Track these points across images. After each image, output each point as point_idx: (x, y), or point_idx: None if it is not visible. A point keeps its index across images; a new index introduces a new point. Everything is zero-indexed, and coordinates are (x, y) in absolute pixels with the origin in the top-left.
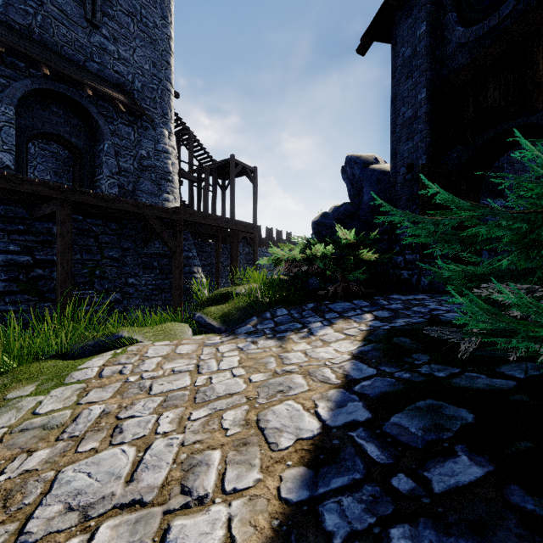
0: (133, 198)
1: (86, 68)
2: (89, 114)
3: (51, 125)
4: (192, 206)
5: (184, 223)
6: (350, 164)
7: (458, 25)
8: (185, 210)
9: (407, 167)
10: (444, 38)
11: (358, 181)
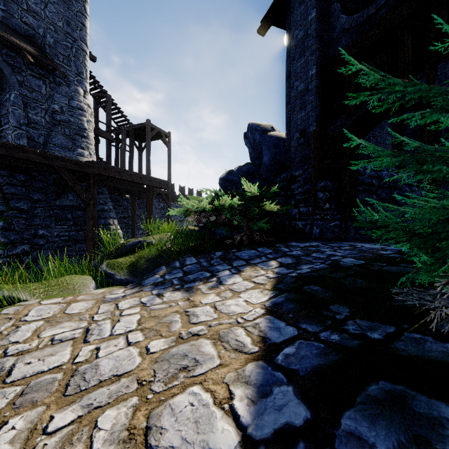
0: (45, 150)
1: None
2: None
3: None
4: (109, 164)
5: (100, 178)
6: (252, 130)
7: (342, 14)
8: (99, 165)
9: (300, 133)
10: (330, 24)
11: (258, 145)
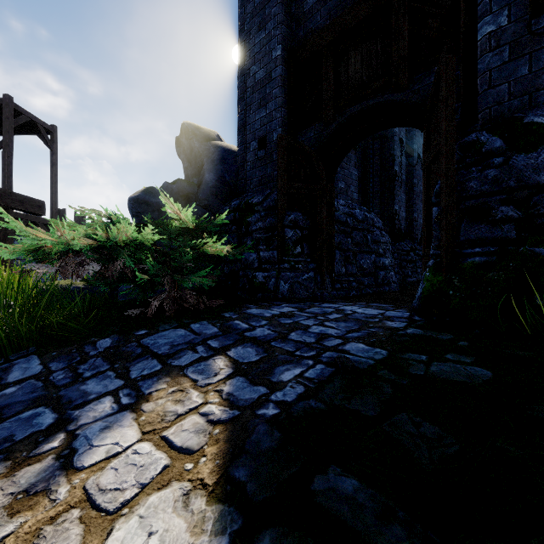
0: None
1: None
2: None
3: None
4: None
5: None
6: (188, 133)
7: None
8: None
9: (259, 141)
10: None
11: (197, 157)
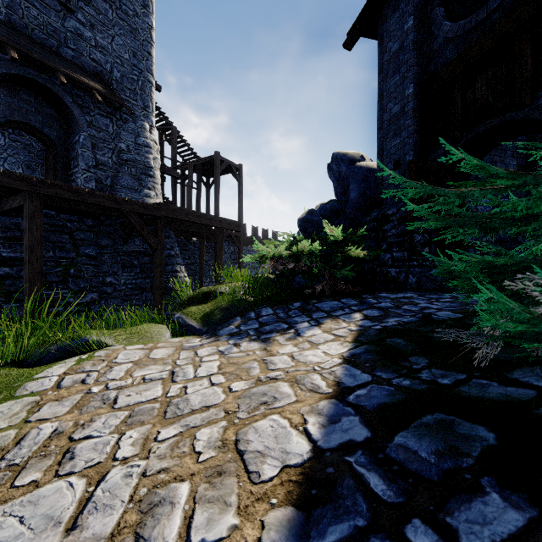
0: (112, 193)
1: (59, 54)
2: (63, 104)
3: (20, 114)
4: (175, 203)
5: (166, 220)
6: (337, 161)
7: (445, 20)
8: (167, 206)
9: (394, 164)
10: (431, 33)
11: (344, 179)
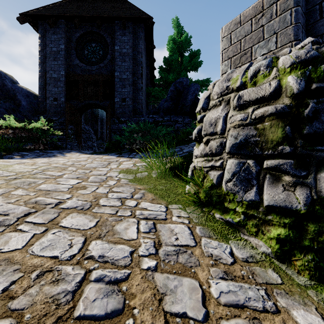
0: None
1: None
2: None
3: None
4: None
5: None
6: (1, 76)
7: (77, 58)
8: None
9: (54, 98)
10: (71, 57)
11: (11, 90)
